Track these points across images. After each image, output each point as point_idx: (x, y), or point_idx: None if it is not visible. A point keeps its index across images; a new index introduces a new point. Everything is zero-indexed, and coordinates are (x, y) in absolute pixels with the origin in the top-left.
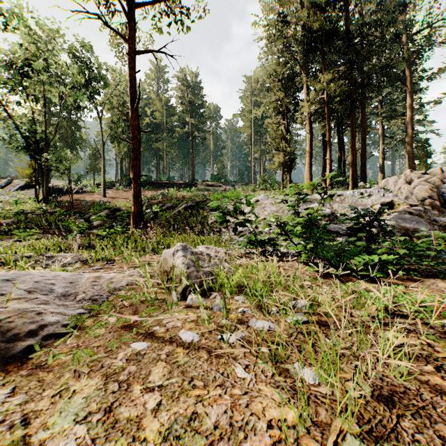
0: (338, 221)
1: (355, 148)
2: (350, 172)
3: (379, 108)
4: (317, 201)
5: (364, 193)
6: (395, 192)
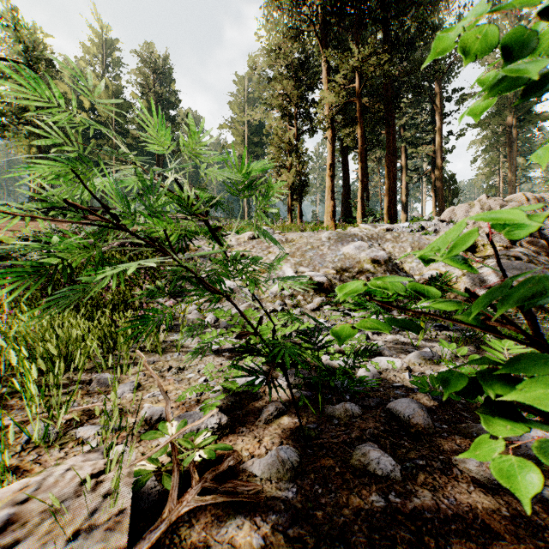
0: (401, 273)
1: (392, 169)
2: (386, 202)
3: (402, 133)
4: (358, 238)
5: (427, 227)
6: (469, 227)
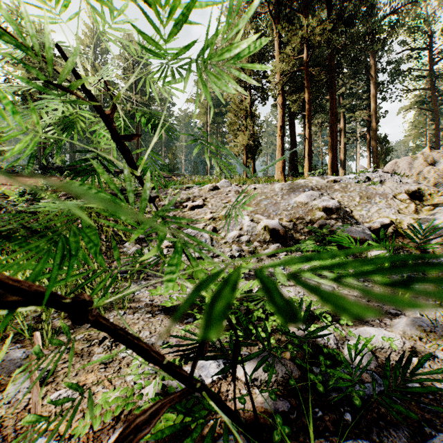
0: (352, 220)
1: (335, 129)
2: (330, 158)
3: (341, 101)
4: (309, 189)
5: (372, 178)
6: (413, 178)
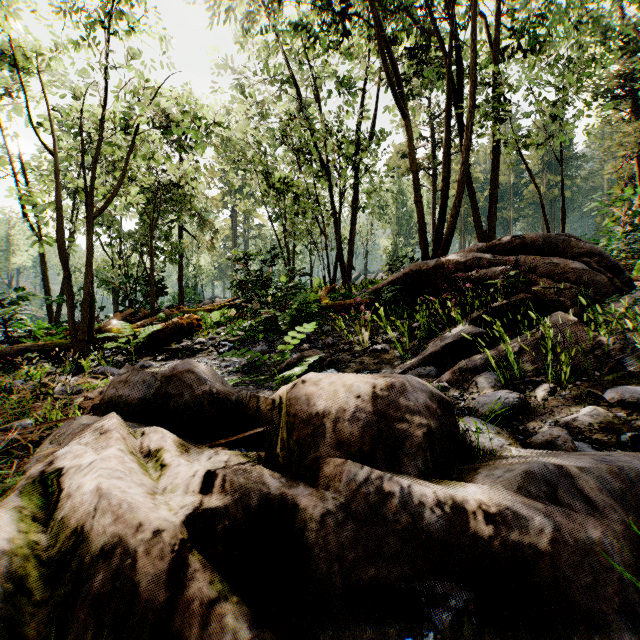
0: None
1: None
2: None
3: None
4: None
5: None
6: None
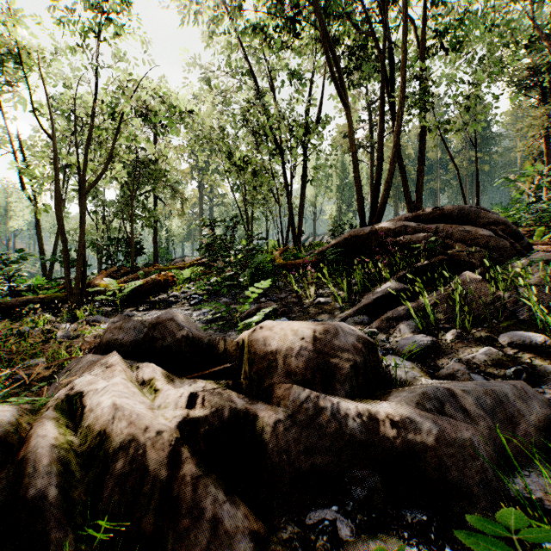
0: None
1: None
2: None
3: None
4: None
5: None
6: None
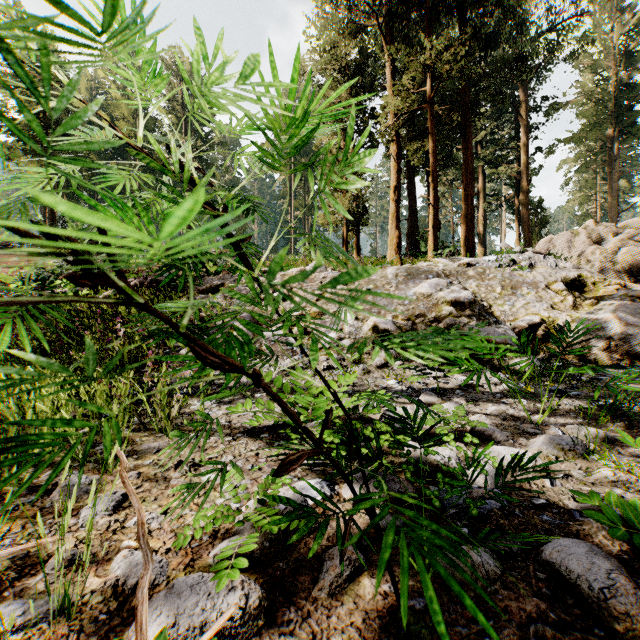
0: (491, 319)
1: (470, 191)
2: (463, 232)
3: (479, 150)
4: (433, 275)
5: (519, 261)
6: (573, 261)
